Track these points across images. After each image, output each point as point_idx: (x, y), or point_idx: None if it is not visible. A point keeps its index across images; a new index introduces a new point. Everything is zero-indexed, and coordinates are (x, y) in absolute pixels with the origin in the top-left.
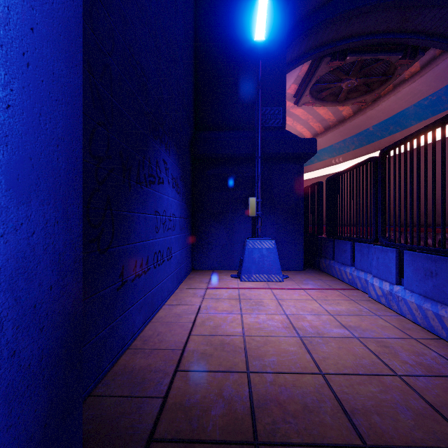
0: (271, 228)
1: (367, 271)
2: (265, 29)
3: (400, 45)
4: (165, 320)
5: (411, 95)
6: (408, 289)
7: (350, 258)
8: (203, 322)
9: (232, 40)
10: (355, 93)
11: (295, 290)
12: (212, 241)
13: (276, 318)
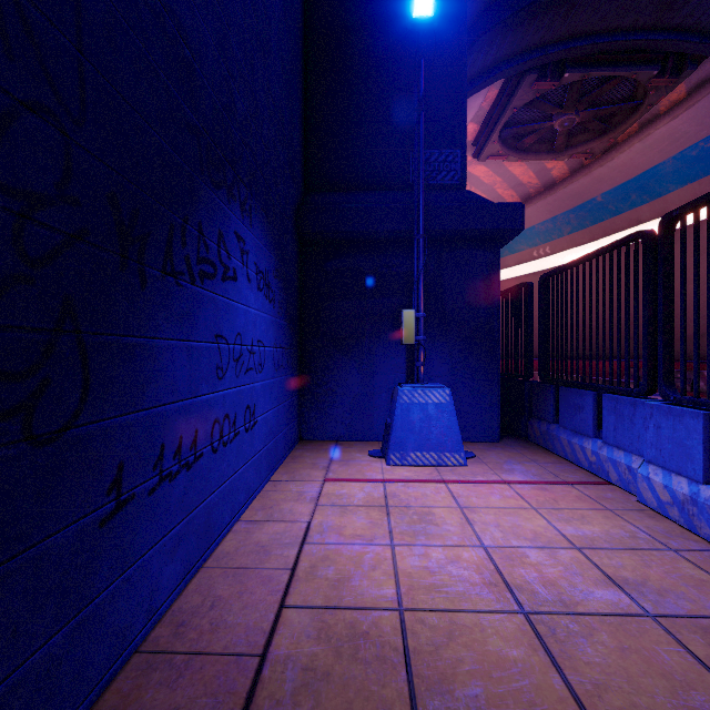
0: (441, 365)
1: (630, 449)
2: None
3: (655, 52)
4: (234, 562)
5: (669, 141)
6: None
7: (592, 423)
8: (313, 568)
9: (370, 30)
10: (574, 138)
11: (491, 486)
12: (335, 389)
13: (465, 558)
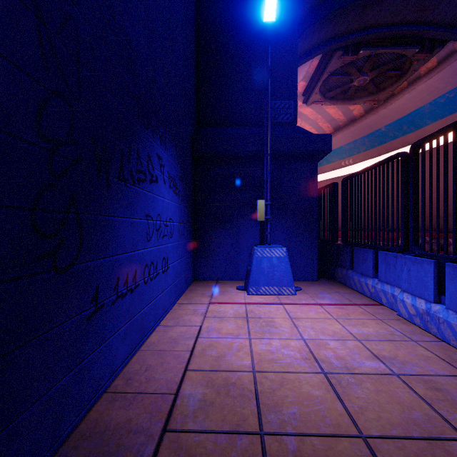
0: (281, 234)
1: (394, 284)
2: (276, 7)
3: (417, 37)
4: (157, 347)
5: (426, 93)
6: (452, 309)
7: (372, 269)
8: (203, 350)
9: (237, 27)
10: (367, 91)
11: (310, 306)
12: (216, 249)
13: (292, 345)
